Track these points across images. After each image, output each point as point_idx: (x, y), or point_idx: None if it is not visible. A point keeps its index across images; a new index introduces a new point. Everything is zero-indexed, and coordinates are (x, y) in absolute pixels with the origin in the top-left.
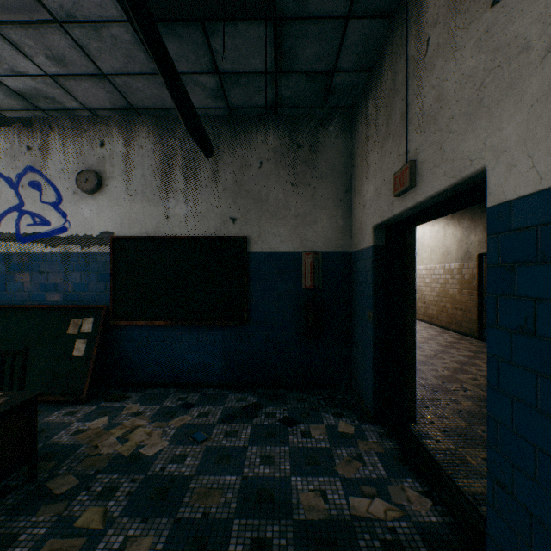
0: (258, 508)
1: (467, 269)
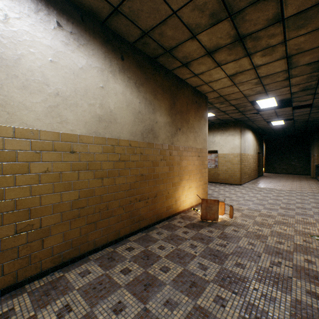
0: None
1: (256, 157)
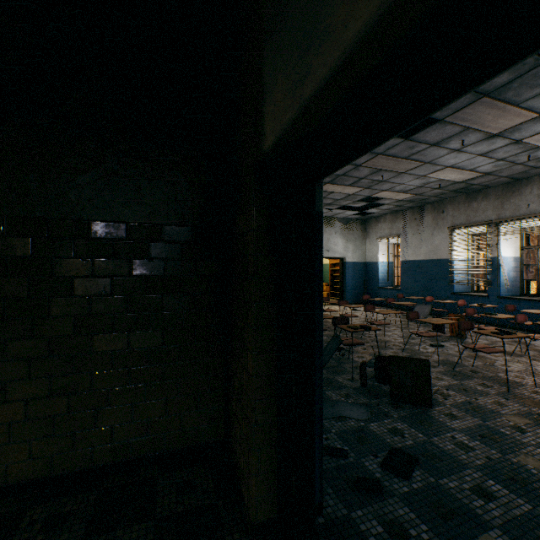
0: (536, 527)
1: None
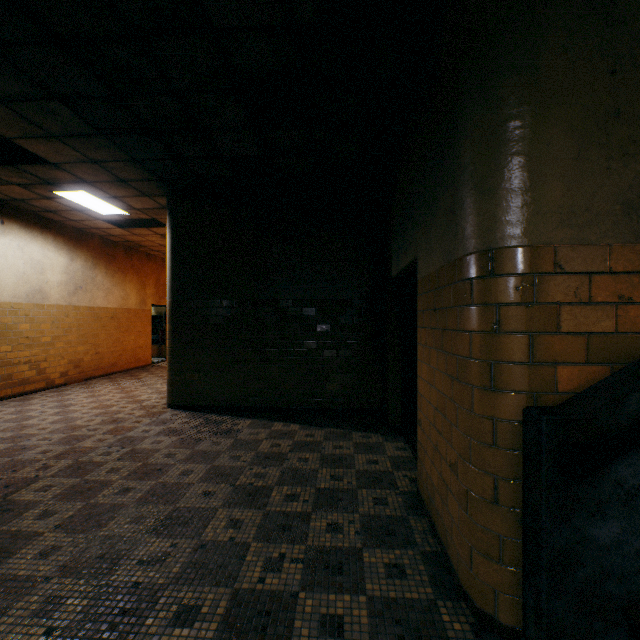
0: None
1: None
